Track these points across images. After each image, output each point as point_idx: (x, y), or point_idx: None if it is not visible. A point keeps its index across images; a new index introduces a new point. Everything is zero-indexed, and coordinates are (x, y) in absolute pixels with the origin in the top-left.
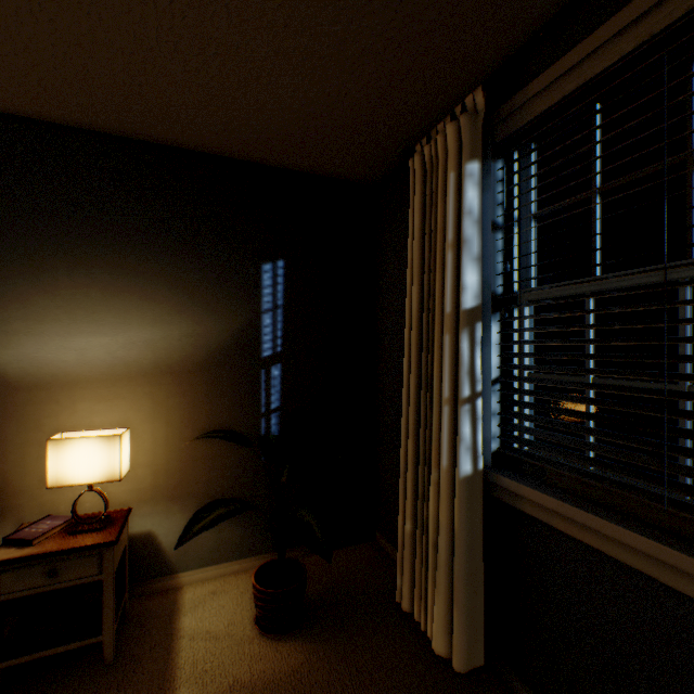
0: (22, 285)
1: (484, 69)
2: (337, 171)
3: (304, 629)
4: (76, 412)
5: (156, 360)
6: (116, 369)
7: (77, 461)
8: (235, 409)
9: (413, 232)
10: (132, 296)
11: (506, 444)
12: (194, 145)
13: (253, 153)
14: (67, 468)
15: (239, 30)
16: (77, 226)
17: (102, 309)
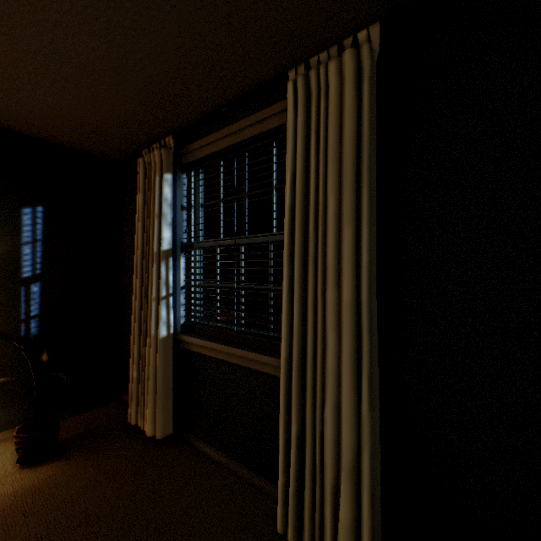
0: None
1: (175, 126)
2: (90, 150)
3: (59, 456)
4: None
5: None
6: None
7: None
8: None
9: (140, 203)
10: None
11: (189, 320)
12: None
13: (13, 125)
14: None
15: (5, 68)
16: None
17: None
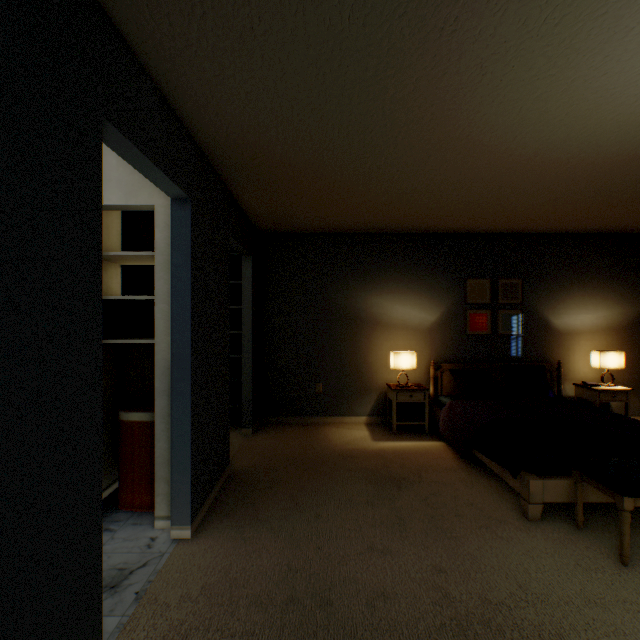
0: (562, 296)
1: None
2: None
3: None
4: (579, 344)
5: (606, 324)
6: (592, 328)
7: (608, 360)
8: (638, 347)
9: None
10: (598, 298)
11: None
12: (625, 231)
13: None
14: (605, 362)
15: None
16: (579, 271)
17: (587, 304)
